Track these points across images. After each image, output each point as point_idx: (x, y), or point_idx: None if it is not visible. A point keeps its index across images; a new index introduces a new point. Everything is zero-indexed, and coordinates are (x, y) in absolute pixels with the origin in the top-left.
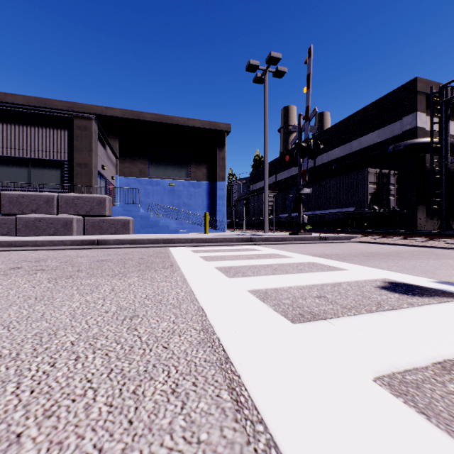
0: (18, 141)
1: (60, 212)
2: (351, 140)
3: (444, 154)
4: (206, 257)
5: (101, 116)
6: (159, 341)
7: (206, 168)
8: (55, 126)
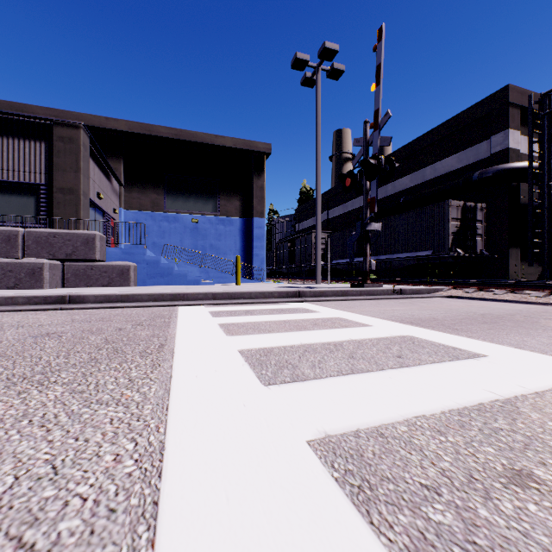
0: None
1: (28, 255)
2: (423, 166)
3: (547, 183)
4: (228, 327)
5: (100, 130)
6: None
7: (240, 200)
8: (27, 136)
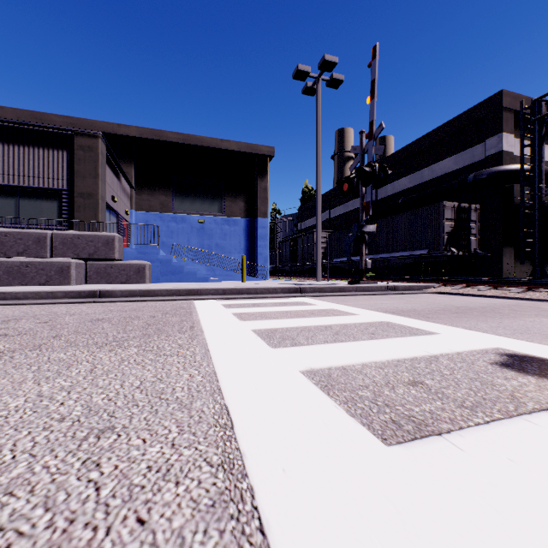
0: (2, 164)
1: (55, 255)
2: (422, 167)
3: (537, 185)
4: (241, 315)
5: (113, 136)
6: (134, 500)
7: (244, 201)
8: (51, 145)
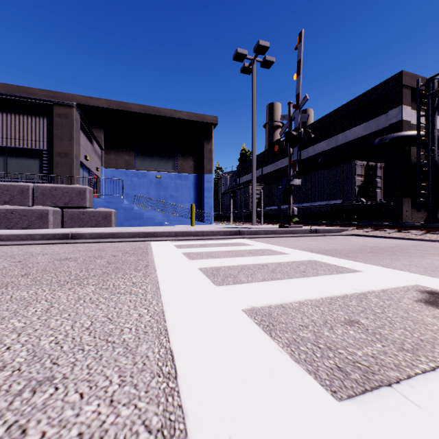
0: None
1: (36, 203)
2: (337, 133)
3: (431, 147)
4: (189, 254)
5: (86, 106)
6: None
7: (193, 160)
8: (33, 113)
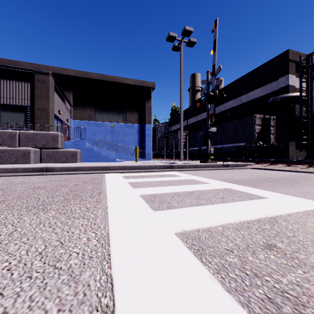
0: None
1: (21, 145)
2: (241, 95)
3: (310, 104)
4: (133, 184)
5: (59, 75)
6: None
7: (137, 114)
8: (20, 79)
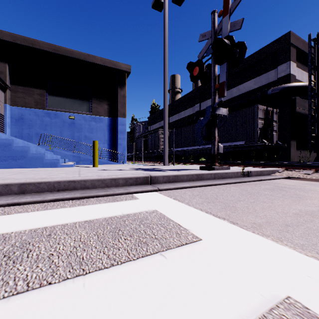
0: None
1: None
2: (231, 87)
3: None
4: None
5: None
6: None
7: (108, 104)
8: None
